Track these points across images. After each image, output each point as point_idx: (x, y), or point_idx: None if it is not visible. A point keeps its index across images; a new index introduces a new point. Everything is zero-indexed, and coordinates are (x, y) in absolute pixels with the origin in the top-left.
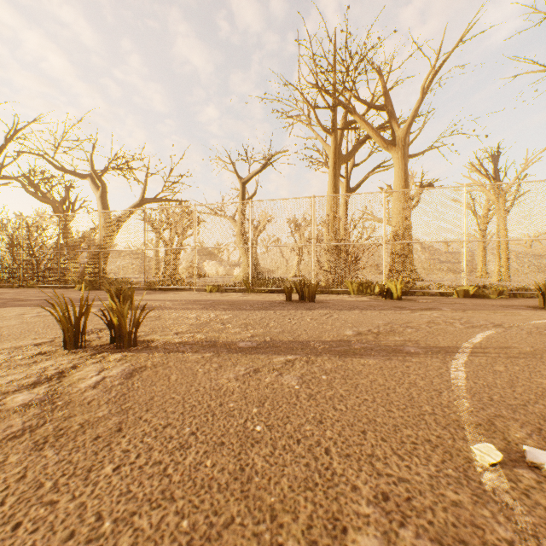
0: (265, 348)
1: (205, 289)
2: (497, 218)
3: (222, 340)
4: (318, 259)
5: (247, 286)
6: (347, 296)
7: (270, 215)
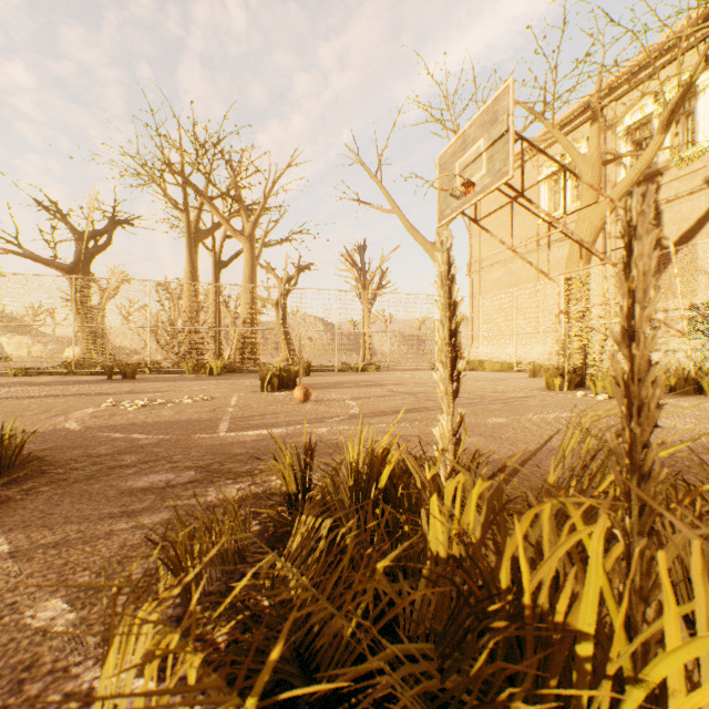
0: (56, 396)
1: (6, 373)
2: (363, 305)
3: (24, 396)
4: (166, 340)
5: (70, 368)
6: (180, 375)
7: (128, 275)
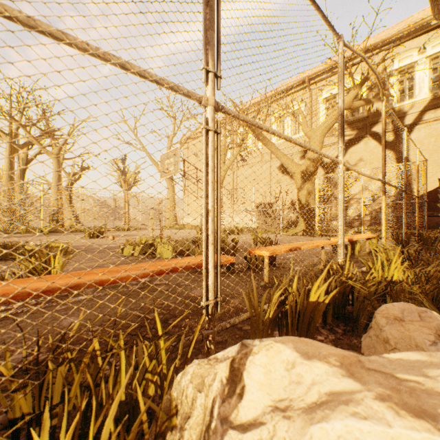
0: None
1: None
2: (125, 193)
3: None
4: None
5: None
6: (20, 234)
7: None
